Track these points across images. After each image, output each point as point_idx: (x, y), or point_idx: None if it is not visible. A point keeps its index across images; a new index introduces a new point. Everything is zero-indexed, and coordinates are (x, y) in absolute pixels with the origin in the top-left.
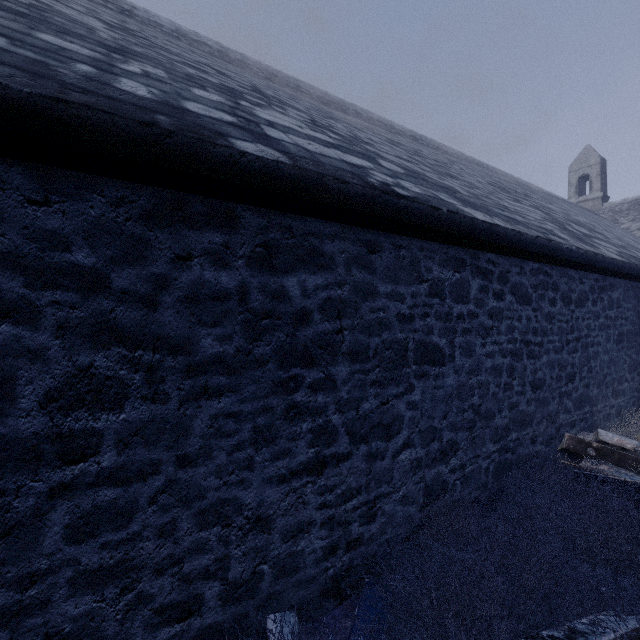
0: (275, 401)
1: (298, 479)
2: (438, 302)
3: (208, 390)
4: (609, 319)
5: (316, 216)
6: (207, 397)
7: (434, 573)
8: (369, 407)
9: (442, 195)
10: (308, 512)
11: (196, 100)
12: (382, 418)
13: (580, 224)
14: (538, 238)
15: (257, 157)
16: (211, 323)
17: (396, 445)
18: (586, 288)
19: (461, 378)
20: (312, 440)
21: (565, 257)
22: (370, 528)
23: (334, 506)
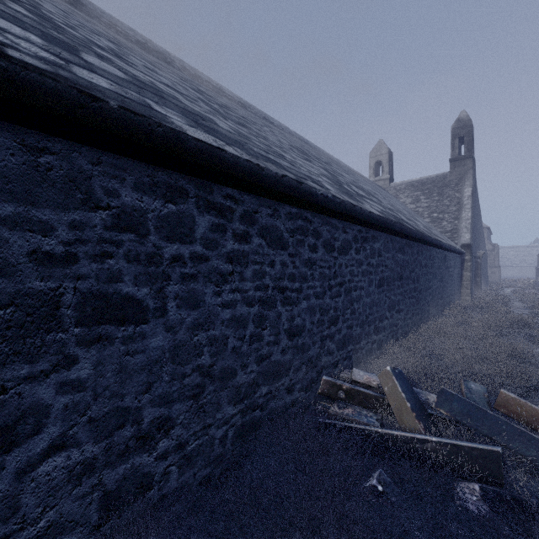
0: None
1: None
2: (133, 239)
3: None
4: (371, 266)
5: None
6: None
7: None
8: None
9: (164, 109)
10: None
11: None
12: None
13: (362, 189)
14: (285, 177)
15: None
16: None
17: (29, 454)
18: (350, 237)
19: (179, 336)
20: None
21: (321, 203)
22: None
23: None
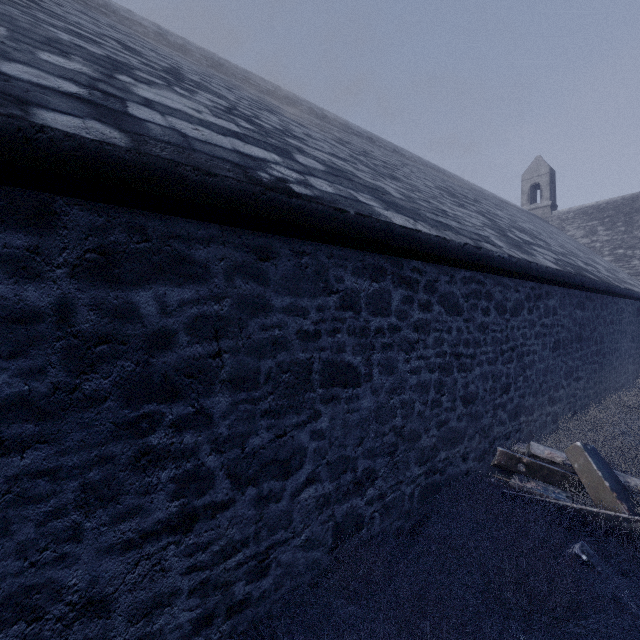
0: (118, 448)
1: (154, 542)
2: (352, 315)
3: (3, 444)
4: (545, 327)
5: (182, 215)
6: (1, 453)
7: (328, 639)
8: (259, 442)
9: (363, 196)
10: (170, 580)
11: (31, 63)
12: (278, 453)
13: (524, 231)
14: (466, 245)
15: (66, 134)
16: (8, 354)
17: (297, 482)
18: (522, 296)
19: (380, 399)
20: (176, 491)
21: (497, 265)
22: (261, 584)
23: (209, 567)
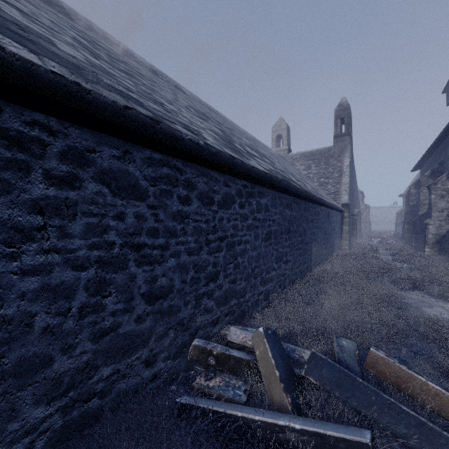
0: None
1: None
2: None
3: None
4: (258, 221)
5: None
6: None
7: None
8: None
9: None
10: None
11: None
12: None
13: (257, 151)
14: (131, 110)
15: None
16: None
17: None
18: (233, 191)
19: None
20: None
21: (190, 150)
22: None
23: None
